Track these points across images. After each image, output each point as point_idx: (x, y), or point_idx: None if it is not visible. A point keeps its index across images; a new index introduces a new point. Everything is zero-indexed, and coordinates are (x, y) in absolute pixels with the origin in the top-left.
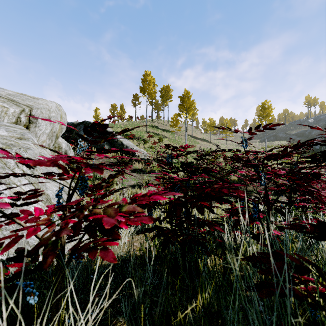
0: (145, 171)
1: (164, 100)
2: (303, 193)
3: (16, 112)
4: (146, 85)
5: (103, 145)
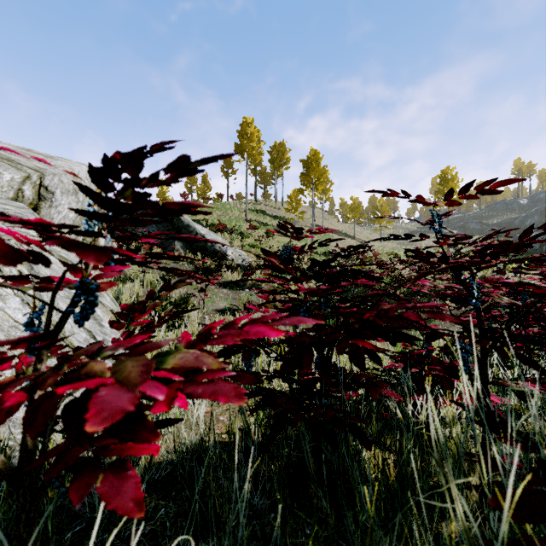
0: (243, 286)
1: (276, 166)
2: (535, 323)
3: (14, 181)
4: (245, 142)
5: (171, 241)
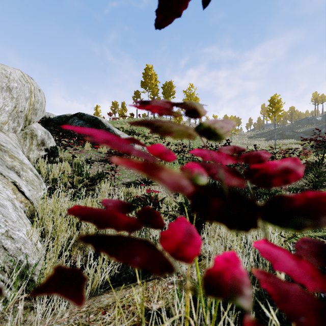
0: None
1: (167, 96)
2: None
3: None
4: (147, 80)
5: None
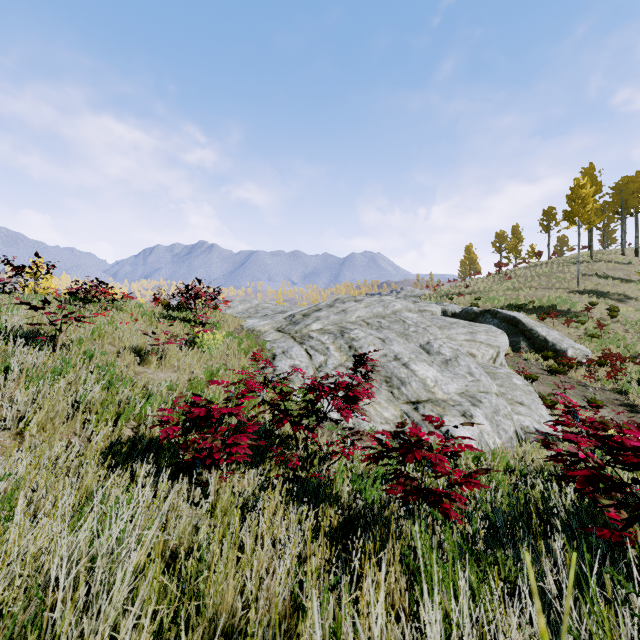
0: (587, 385)
1: (624, 208)
2: None
3: (492, 352)
4: (577, 207)
5: (518, 341)
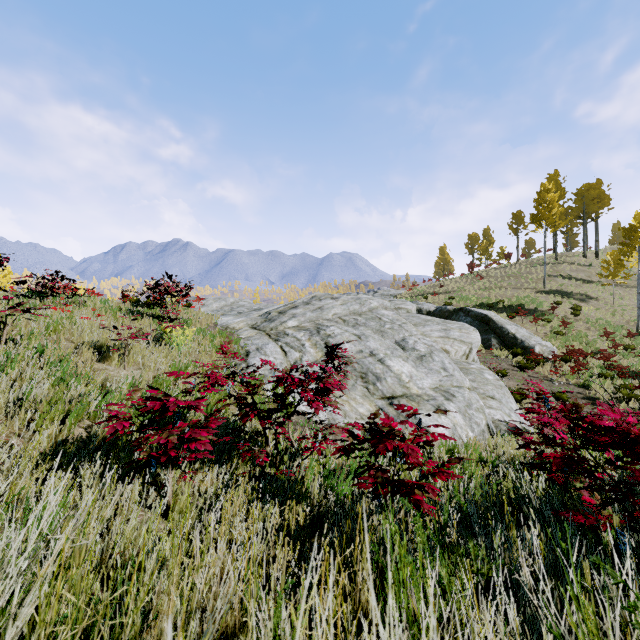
0: (553, 380)
1: (586, 213)
2: None
3: (464, 349)
4: (544, 210)
5: (489, 339)
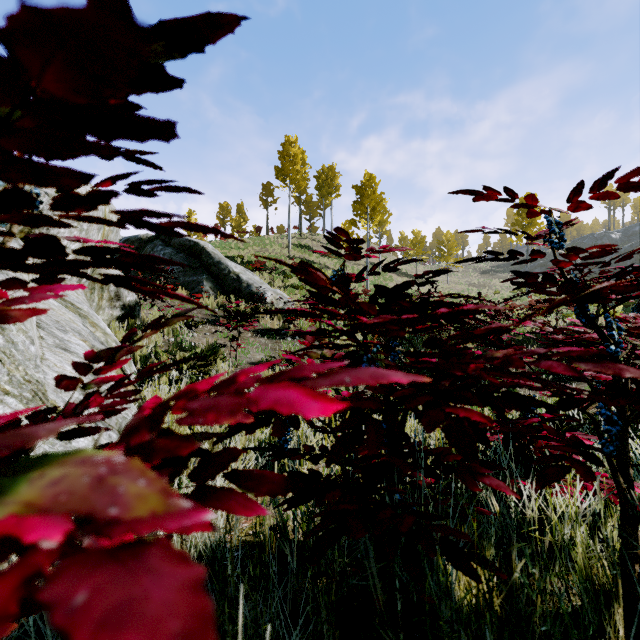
0: (285, 334)
1: (325, 194)
2: None
3: None
4: (288, 165)
5: (199, 281)
